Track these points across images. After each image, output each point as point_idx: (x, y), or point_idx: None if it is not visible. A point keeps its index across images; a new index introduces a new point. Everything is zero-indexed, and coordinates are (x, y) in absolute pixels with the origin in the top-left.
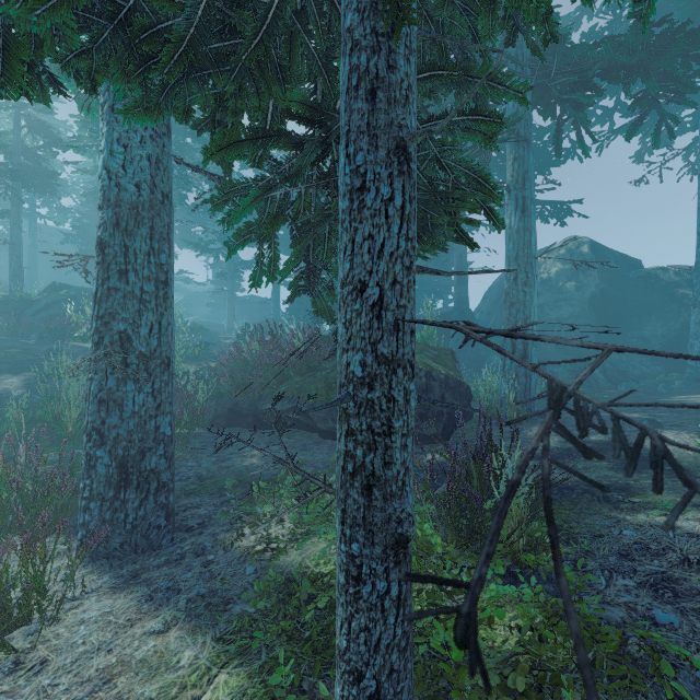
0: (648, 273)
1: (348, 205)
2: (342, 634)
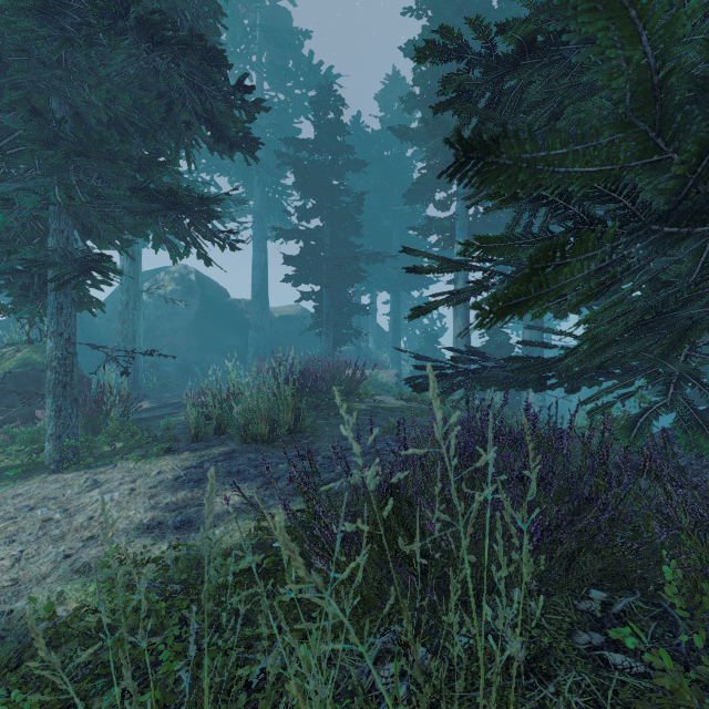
0: (231, 302)
1: (56, 311)
2: (53, 429)
